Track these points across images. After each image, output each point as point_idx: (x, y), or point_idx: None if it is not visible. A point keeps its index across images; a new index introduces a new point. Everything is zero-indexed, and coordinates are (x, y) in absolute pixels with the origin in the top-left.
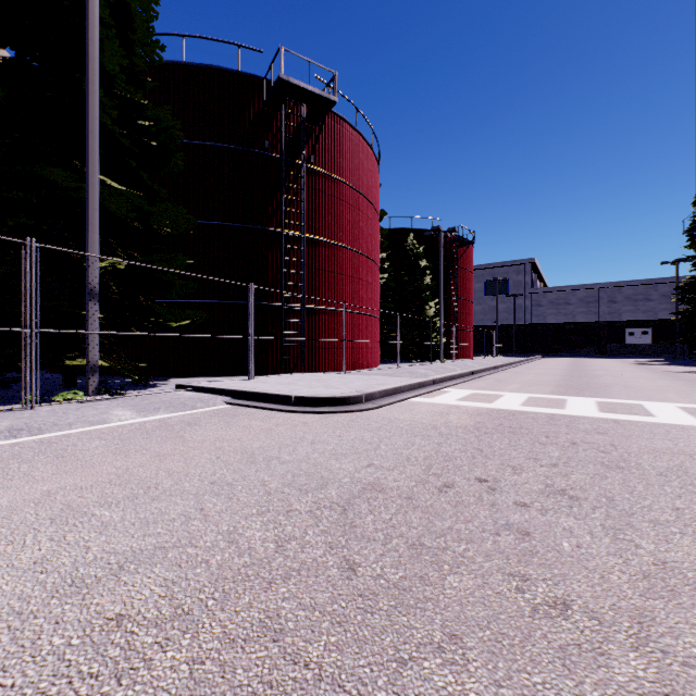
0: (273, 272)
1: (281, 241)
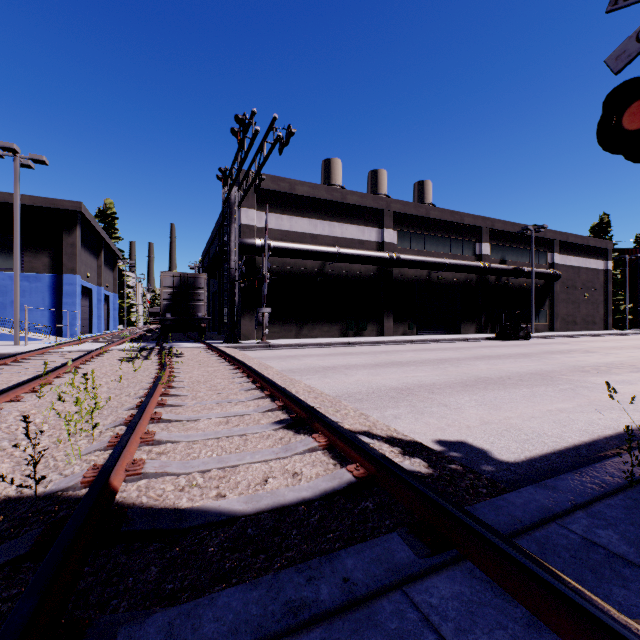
0: (634, 301)
1: (636, 292)
